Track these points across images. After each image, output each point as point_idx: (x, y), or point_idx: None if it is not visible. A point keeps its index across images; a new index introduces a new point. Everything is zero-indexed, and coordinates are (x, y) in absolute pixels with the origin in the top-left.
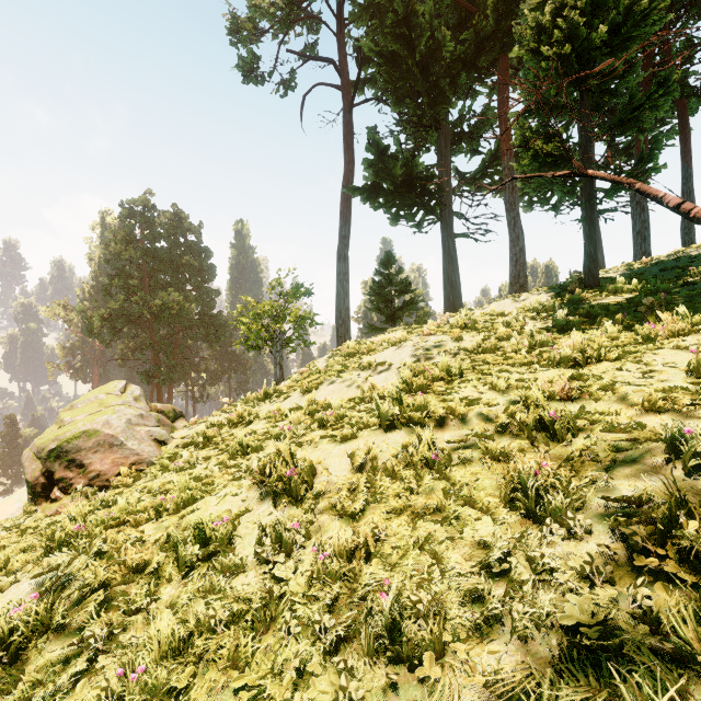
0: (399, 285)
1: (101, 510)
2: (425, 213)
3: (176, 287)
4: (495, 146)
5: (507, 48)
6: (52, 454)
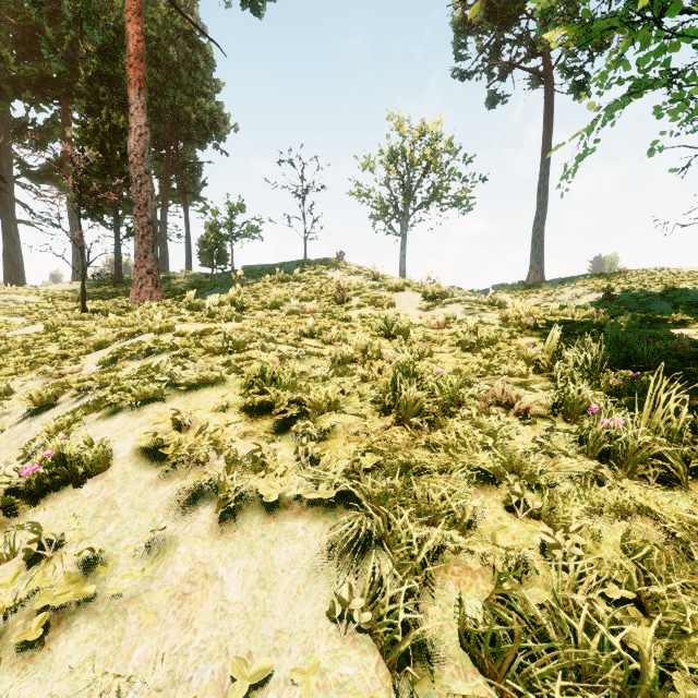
0: None
1: None
2: None
3: None
4: (62, 155)
5: (71, 97)
6: None
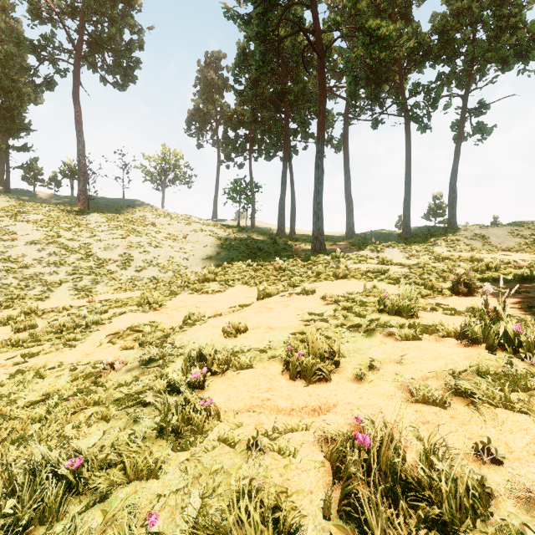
0: None
1: None
2: None
3: None
4: None
5: None
6: None
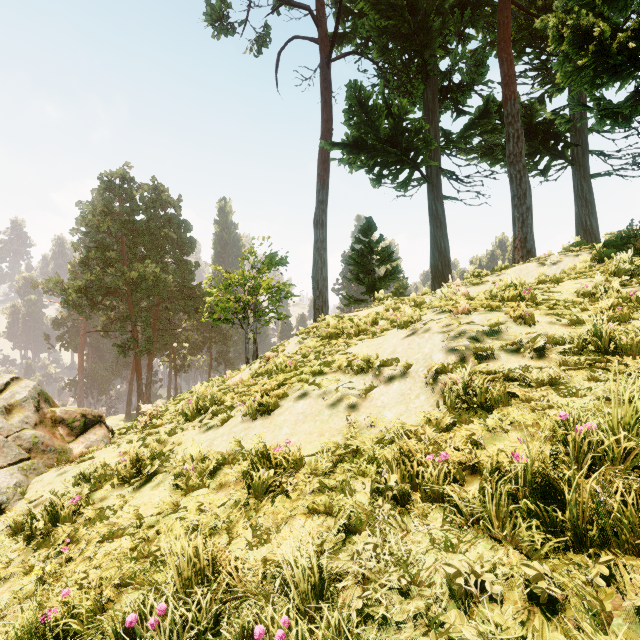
0: (380, 253)
1: None
2: (411, 172)
3: (155, 259)
4: (485, 102)
5: None
6: None
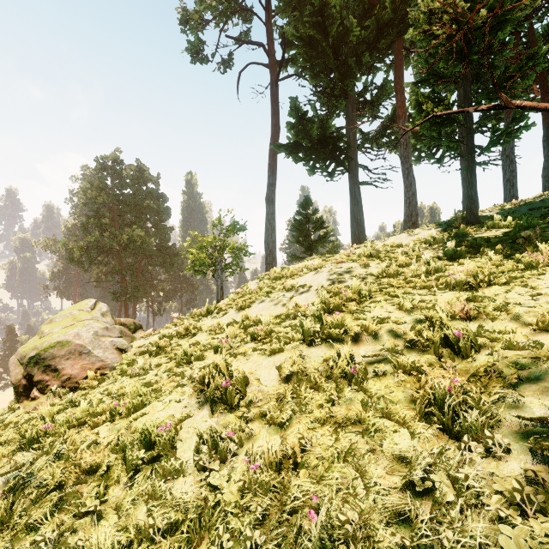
0: (315, 222)
1: (69, 409)
2: (336, 165)
3: (139, 225)
4: (392, 112)
5: (402, 33)
6: (31, 360)
